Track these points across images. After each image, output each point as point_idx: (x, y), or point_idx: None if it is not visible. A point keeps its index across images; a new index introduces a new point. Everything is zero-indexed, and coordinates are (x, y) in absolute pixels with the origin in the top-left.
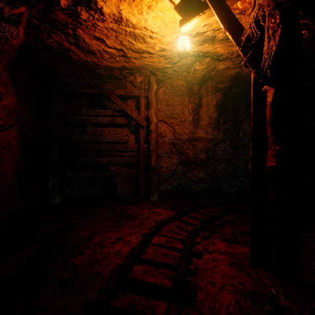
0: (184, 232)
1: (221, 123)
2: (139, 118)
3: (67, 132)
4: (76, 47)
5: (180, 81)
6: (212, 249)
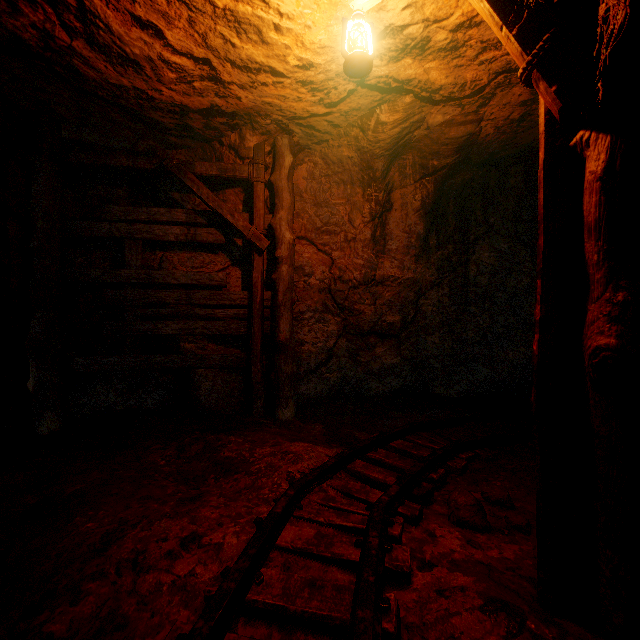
0: (359, 508)
1: (431, 246)
2: (250, 231)
3: (77, 260)
4: (88, 45)
5: (346, 150)
6: (433, 553)
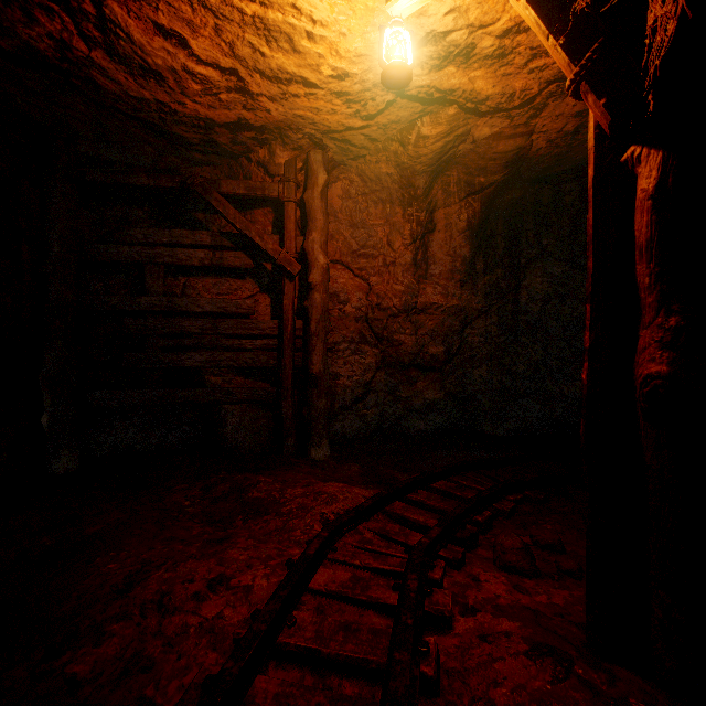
0: (398, 550)
1: (478, 271)
2: (281, 255)
3: (94, 286)
4: (108, 56)
5: (384, 166)
6: (476, 598)
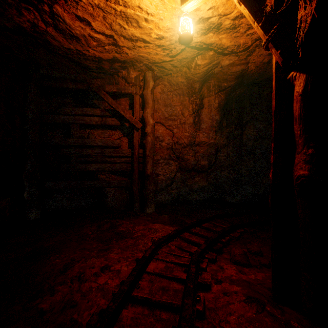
0: (186, 254)
1: (223, 126)
2: (132, 119)
3: (47, 134)
4: (54, 30)
5: (180, 78)
6: (222, 276)
